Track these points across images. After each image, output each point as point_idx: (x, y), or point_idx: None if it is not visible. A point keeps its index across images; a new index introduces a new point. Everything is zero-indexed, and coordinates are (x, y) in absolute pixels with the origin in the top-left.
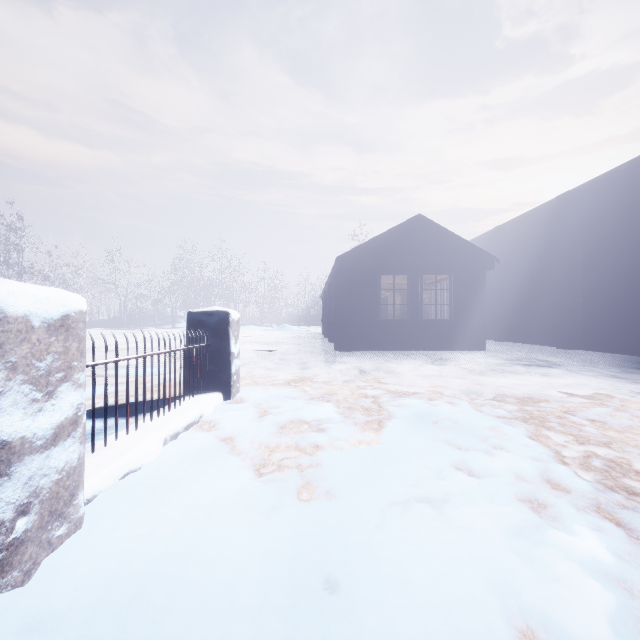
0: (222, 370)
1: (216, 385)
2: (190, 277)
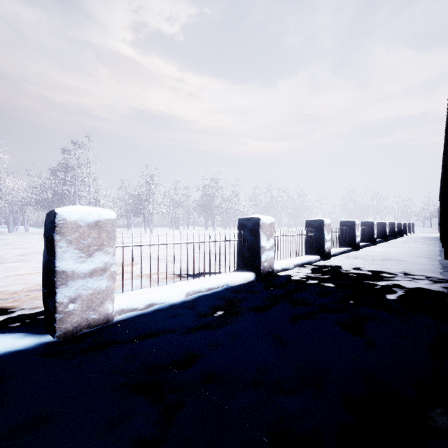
0: (412, 230)
1: (412, 232)
2: (352, 203)
